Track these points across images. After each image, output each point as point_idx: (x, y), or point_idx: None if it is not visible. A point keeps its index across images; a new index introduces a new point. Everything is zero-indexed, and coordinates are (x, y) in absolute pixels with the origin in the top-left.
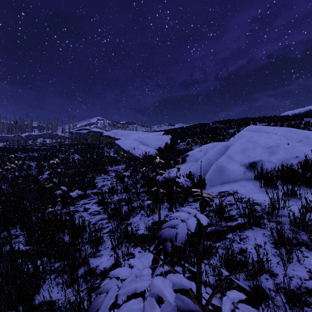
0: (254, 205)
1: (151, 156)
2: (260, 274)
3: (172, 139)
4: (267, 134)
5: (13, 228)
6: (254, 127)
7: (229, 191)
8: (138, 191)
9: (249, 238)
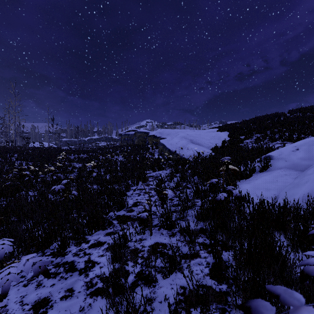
0: None
1: (206, 159)
2: None
3: (231, 136)
4: None
5: None
6: None
7: None
8: (191, 229)
9: None
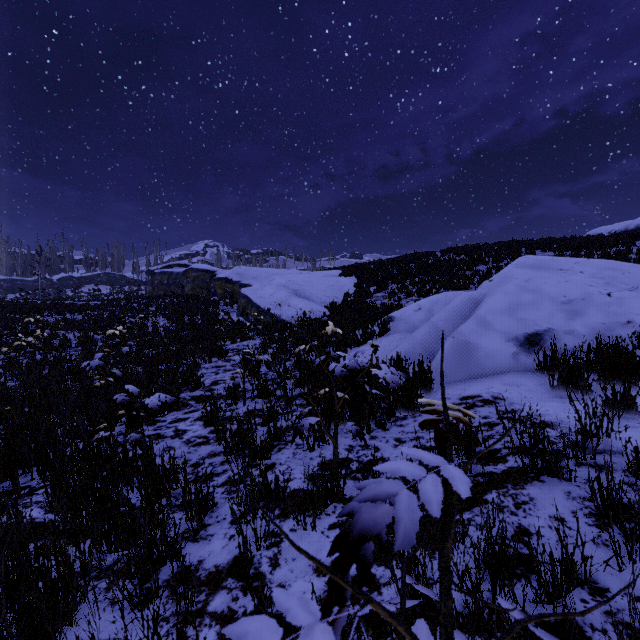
0: (542, 429)
1: (315, 321)
2: (567, 588)
3: (359, 286)
4: (563, 274)
5: (25, 473)
6: (533, 260)
7: (483, 396)
8: (289, 395)
9: (537, 502)
